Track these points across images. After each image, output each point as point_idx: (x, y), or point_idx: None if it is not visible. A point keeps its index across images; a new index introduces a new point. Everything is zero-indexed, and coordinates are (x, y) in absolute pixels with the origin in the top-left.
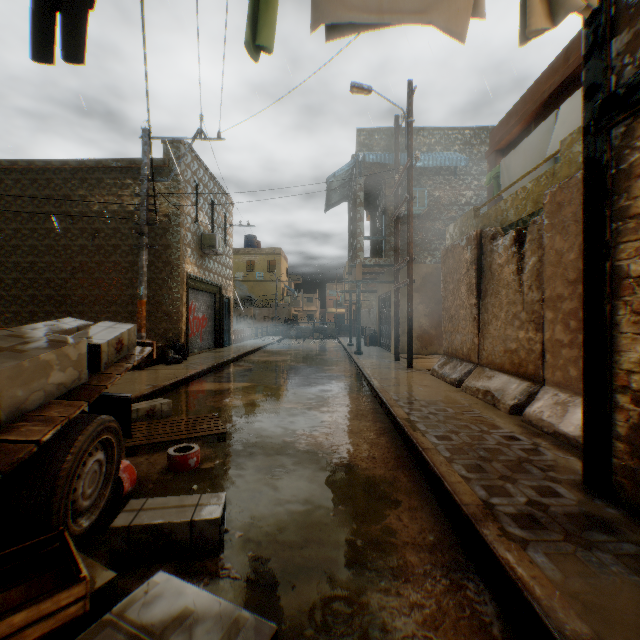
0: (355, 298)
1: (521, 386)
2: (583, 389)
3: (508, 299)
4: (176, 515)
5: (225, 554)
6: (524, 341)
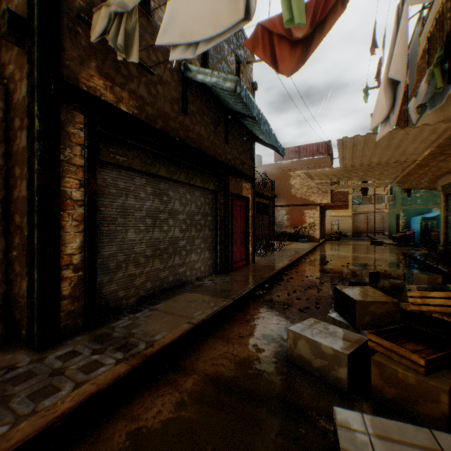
0: None
1: None
2: (40, 277)
3: None
4: (383, 423)
5: (327, 438)
6: None
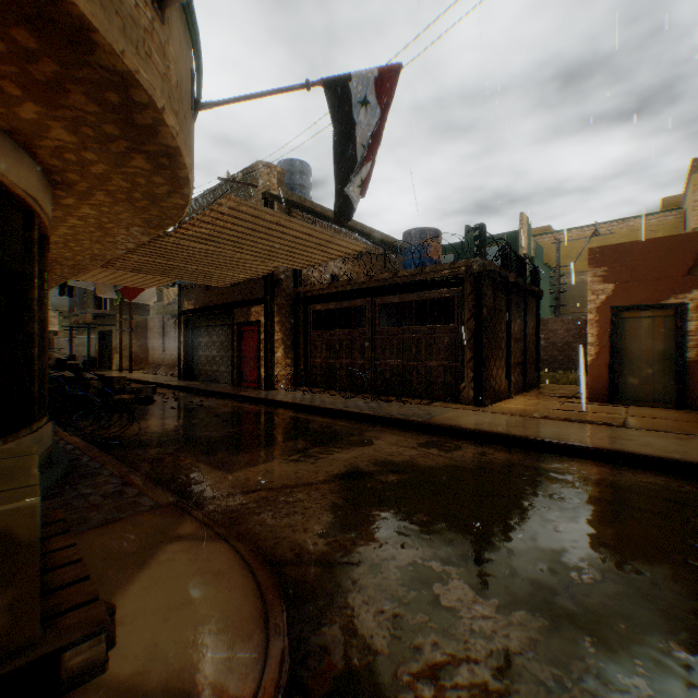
0: (52, 326)
1: (175, 368)
2: (178, 362)
3: (173, 342)
4: None
5: None
6: (176, 355)
